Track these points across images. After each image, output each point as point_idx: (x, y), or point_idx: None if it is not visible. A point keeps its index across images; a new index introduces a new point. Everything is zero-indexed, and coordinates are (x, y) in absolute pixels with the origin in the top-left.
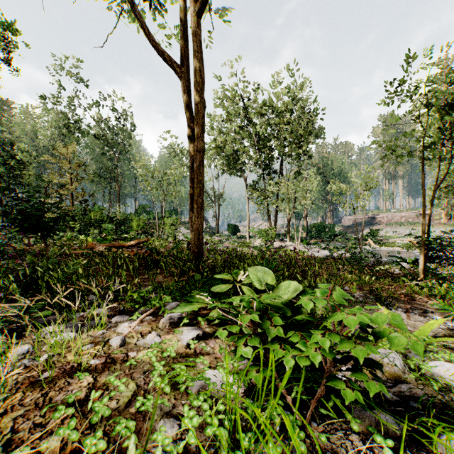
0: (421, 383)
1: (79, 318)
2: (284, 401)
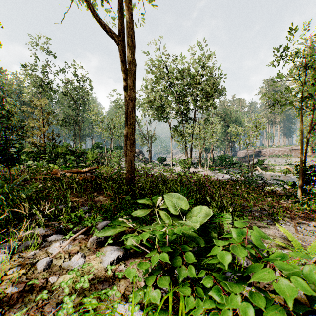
0: None
1: (17, 238)
2: None
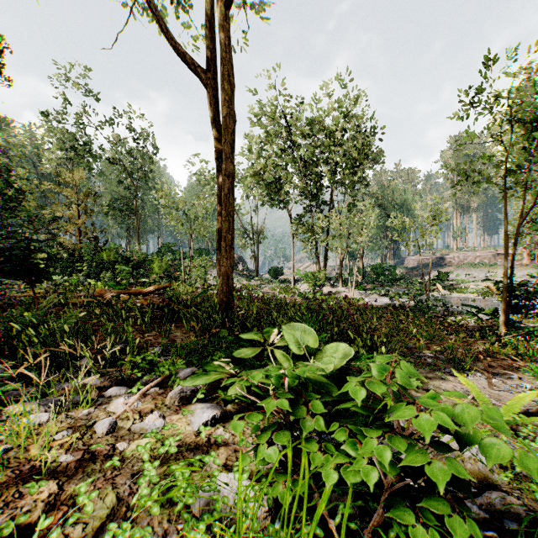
0: (517, 487)
1: (60, 391)
2: (325, 523)
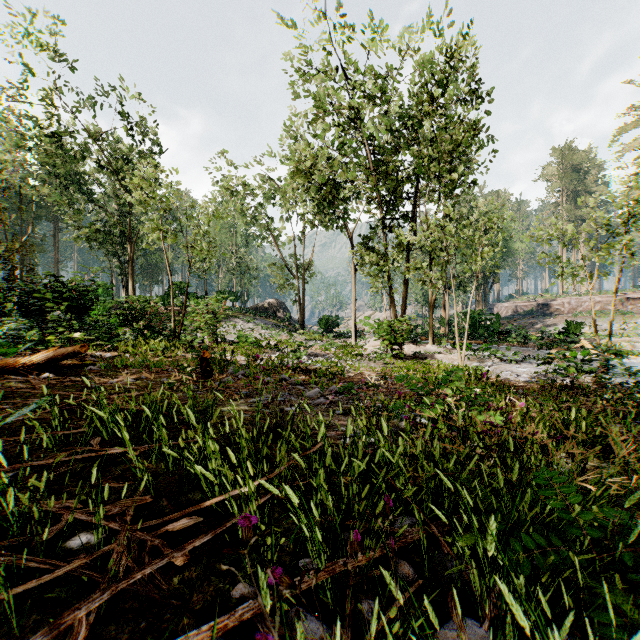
0: None
1: None
2: None
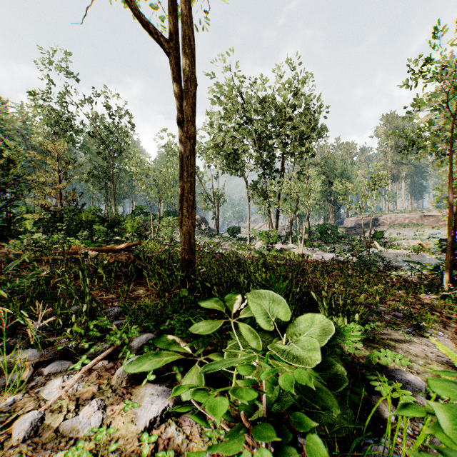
0: None
1: None
2: None
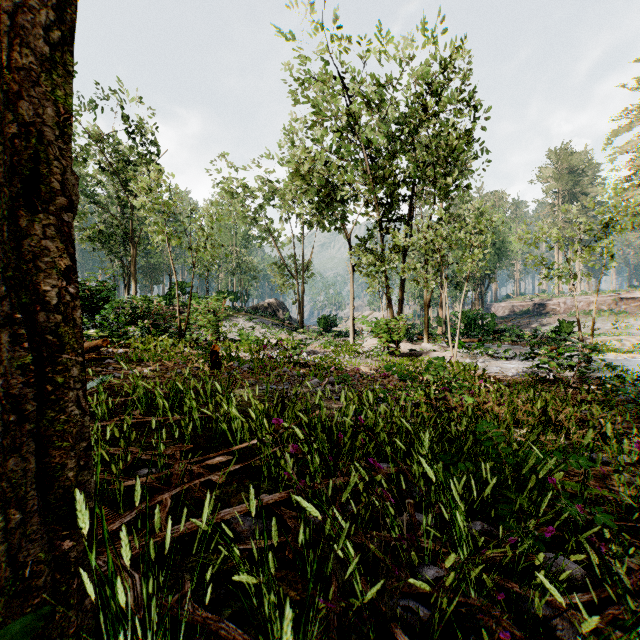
0: None
1: None
2: None
